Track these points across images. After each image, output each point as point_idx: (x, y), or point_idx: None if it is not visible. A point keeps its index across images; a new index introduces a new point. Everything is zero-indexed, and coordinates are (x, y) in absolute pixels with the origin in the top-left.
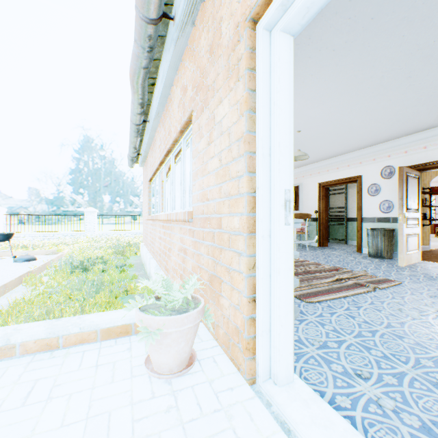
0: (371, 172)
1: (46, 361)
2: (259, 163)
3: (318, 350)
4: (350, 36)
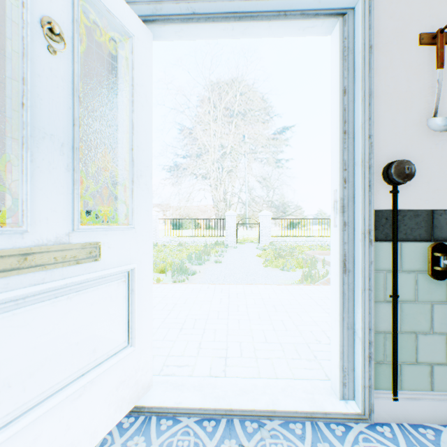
0: None
1: None
2: None
3: None
4: None
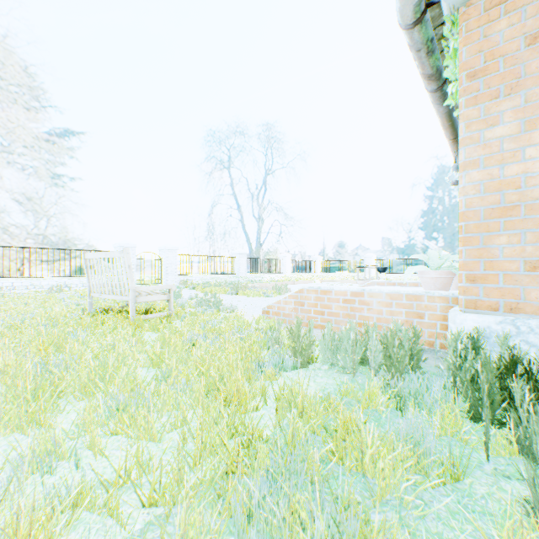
0: None
1: (415, 287)
2: None
3: None
4: None
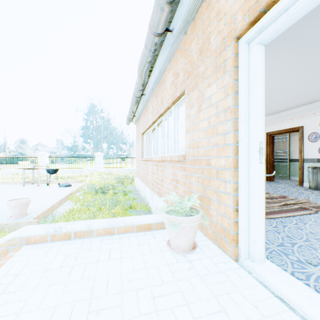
0: (311, 123)
1: (110, 240)
2: (241, 125)
3: (277, 247)
4: (298, 29)
